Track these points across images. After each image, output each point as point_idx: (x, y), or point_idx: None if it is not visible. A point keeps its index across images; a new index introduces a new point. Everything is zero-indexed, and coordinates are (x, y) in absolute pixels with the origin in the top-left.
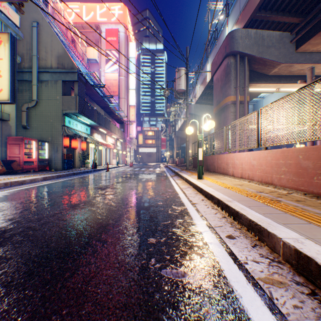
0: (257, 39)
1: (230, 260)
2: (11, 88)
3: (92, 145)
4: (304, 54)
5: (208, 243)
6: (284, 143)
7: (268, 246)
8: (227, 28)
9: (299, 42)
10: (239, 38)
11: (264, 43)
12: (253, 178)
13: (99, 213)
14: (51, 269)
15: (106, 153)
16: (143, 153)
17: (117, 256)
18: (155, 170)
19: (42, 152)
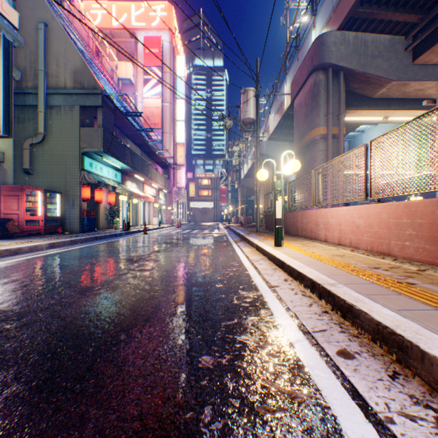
0: (357, 46)
1: (357, 410)
2: (5, 114)
3: (123, 198)
4: (425, 67)
5: (307, 368)
6: (410, 192)
7: (422, 378)
8: (314, 32)
9: (418, 50)
10: (332, 45)
11: (367, 52)
12: (358, 246)
13: (121, 304)
14: (3, 435)
15: (144, 209)
16: (195, 208)
17: (139, 401)
18: (212, 232)
19: (52, 207)
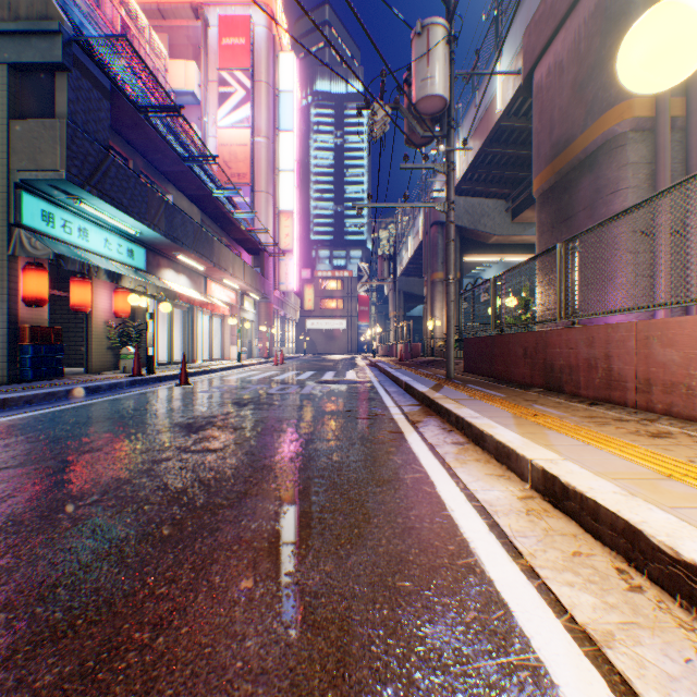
0: None
1: None
2: None
3: (135, 299)
4: None
5: None
6: None
7: None
8: None
9: None
10: None
11: None
12: None
13: None
14: None
15: (211, 329)
16: (315, 331)
17: None
18: (341, 378)
19: None
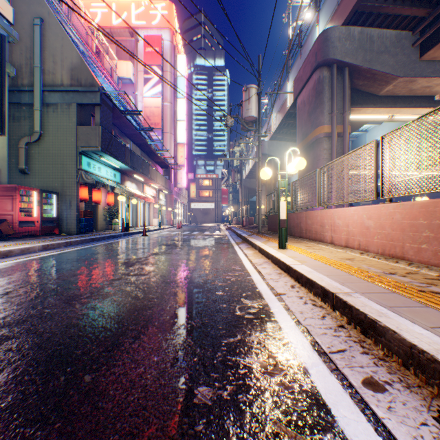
0: (362, 42)
1: None
2: None
3: (121, 198)
4: (432, 63)
5: (329, 405)
6: (427, 190)
7: None
8: (317, 27)
9: (426, 46)
10: (336, 40)
11: (373, 48)
12: (368, 248)
13: (109, 315)
14: None
15: (144, 210)
16: (196, 209)
17: None
18: (213, 233)
19: (48, 207)
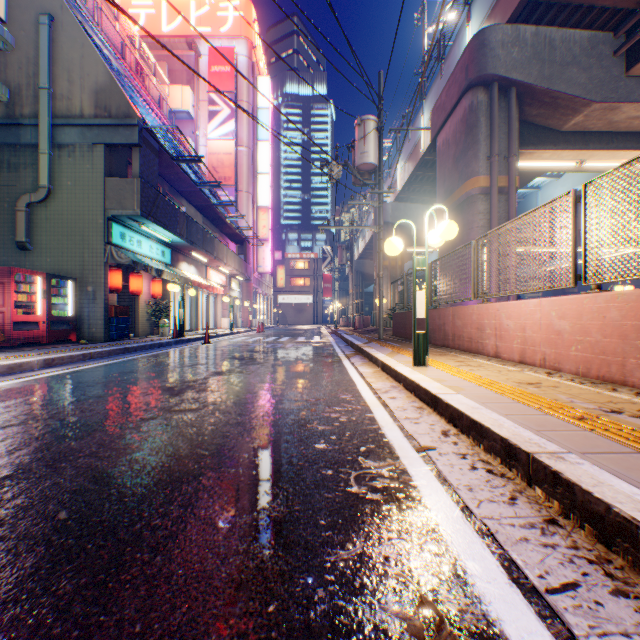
0: (538, 49)
1: None
2: None
3: (173, 287)
4: None
5: None
6: None
7: None
8: (468, 29)
9: (635, 54)
10: (498, 46)
11: (554, 58)
12: (559, 366)
13: (118, 495)
14: None
15: (208, 305)
16: (286, 305)
17: None
18: (310, 340)
19: (61, 301)
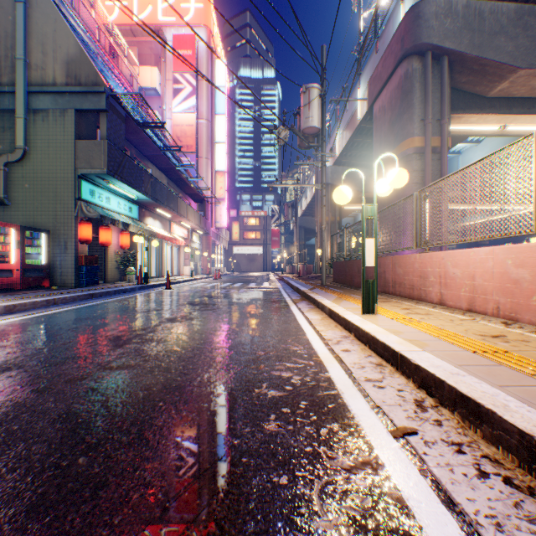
0: (468, 20)
1: None
2: None
3: (138, 239)
4: None
5: None
6: None
7: None
8: (402, 6)
9: None
10: (432, 18)
11: (483, 28)
12: (517, 316)
13: None
14: None
15: (172, 255)
16: (240, 255)
17: None
18: (260, 286)
19: (34, 251)
